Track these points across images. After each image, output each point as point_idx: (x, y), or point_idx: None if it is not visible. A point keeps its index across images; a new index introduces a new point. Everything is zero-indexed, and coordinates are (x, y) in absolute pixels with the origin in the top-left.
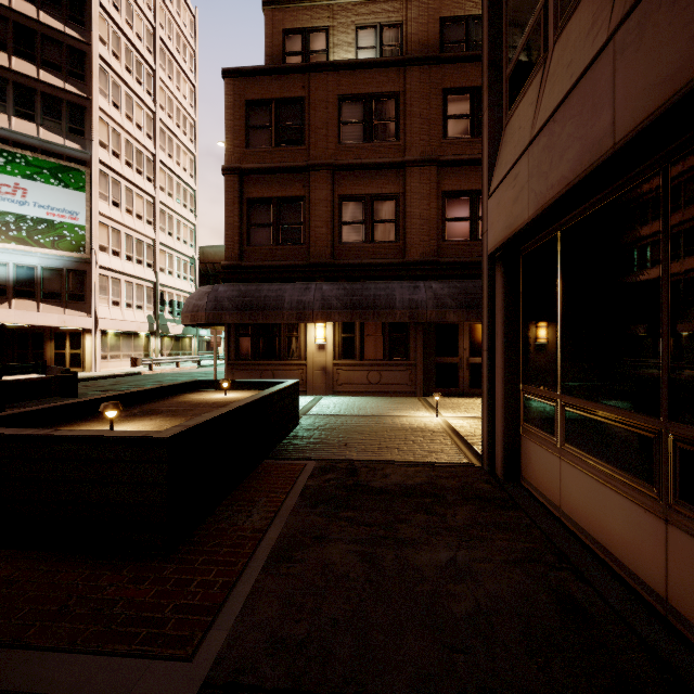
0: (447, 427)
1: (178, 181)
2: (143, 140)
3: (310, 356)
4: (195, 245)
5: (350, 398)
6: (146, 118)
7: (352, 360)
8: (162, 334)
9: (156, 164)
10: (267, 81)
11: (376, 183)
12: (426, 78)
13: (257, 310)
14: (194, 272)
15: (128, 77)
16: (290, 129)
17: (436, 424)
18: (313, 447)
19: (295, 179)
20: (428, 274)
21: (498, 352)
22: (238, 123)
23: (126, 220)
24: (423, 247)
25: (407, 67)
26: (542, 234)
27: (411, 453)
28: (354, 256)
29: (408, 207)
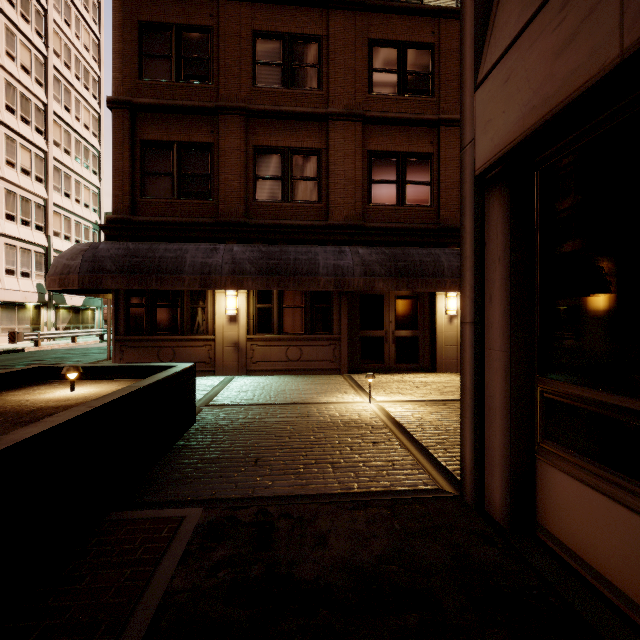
0: (387, 419)
1: (77, 138)
2: (31, 85)
3: (219, 329)
4: (99, 210)
5: (267, 378)
6: (35, 62)
7: (269, 334)
8: (56, 305)
9: (48, 115)
10: (166, 2)
11: (296, 136)
12: (351, 25)
13: (149, 273)
14: (98, 239)
15: (9, 9)
16: (194, 62)
17: (372, 414)
18: (206, 470)
19: (201, 122)
20: (354, 240)
21: (493, 326)
22: (128, 47)
23: (6, 173)
24: (348, 210)
25: (330, 10)
26: (605, 115)
27: (353, 474)
28: (271, 216)
29: (331, 165)
